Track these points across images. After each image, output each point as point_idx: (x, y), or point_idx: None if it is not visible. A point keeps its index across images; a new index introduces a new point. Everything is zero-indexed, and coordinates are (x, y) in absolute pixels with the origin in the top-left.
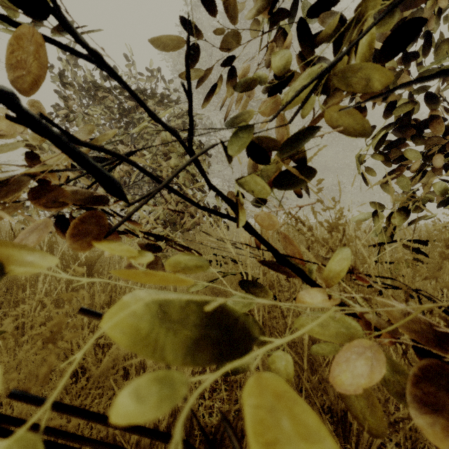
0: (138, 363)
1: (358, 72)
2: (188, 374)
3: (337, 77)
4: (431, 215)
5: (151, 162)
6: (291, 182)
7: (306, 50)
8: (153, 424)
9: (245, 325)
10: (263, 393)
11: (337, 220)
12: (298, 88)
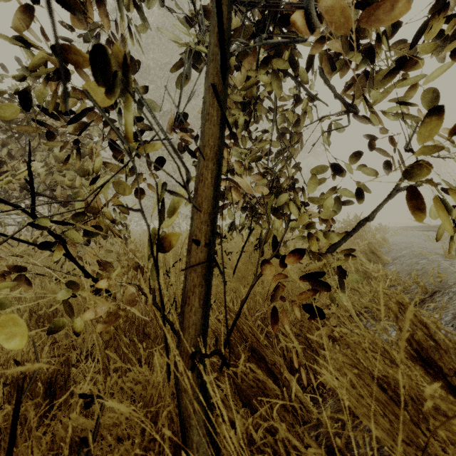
0: (4, 351)
1: (120, 184)
2: (44, 352)
3: (114, 184)
4: (232, 238)
5: (45, 176)
6: (94, 233)
7: (117, 154)
8: (5, 376)
9: (9, 301)
10: (5, 317)
11: (134, 250)
12: (99, 183)
